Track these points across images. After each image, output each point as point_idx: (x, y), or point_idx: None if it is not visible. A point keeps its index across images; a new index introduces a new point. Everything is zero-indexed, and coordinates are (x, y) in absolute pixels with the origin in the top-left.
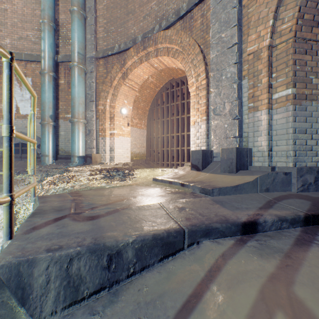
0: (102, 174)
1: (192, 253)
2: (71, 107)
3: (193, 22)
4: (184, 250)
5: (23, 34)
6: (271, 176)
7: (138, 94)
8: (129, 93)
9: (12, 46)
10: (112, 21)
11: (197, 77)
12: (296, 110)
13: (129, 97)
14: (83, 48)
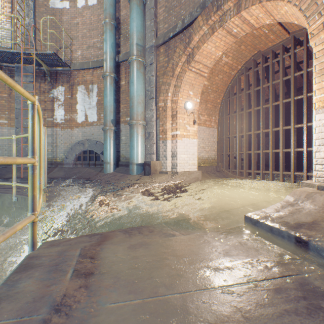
0: (161, 186)
1: None
2: (130, 109)
3: None
4: None
5: (90, 42)
6: None
7: (207, 83)
8: (196, 82)
9: (82, 56)
10: None
11: None
12: None
13: (195, 87)
14: (142, 38)
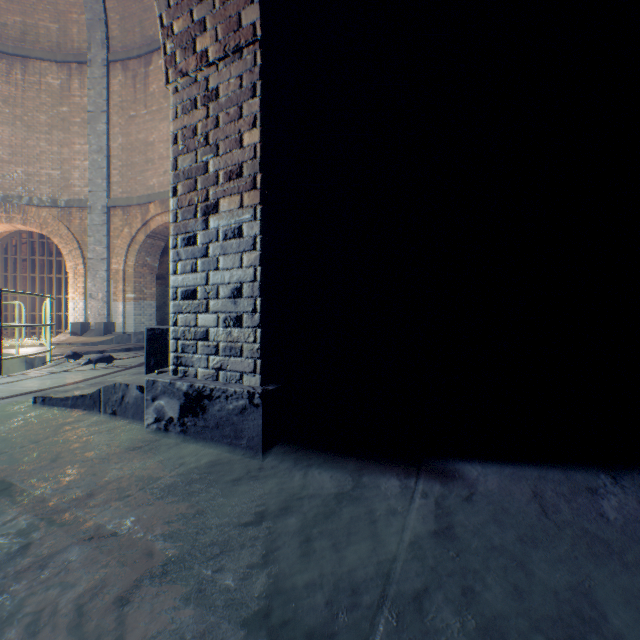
0: None
1: None
2: None
3: (73, 218)
4: None
5: None
6: (122, 336)
7: None
8: None
9: None
10: None
11: (77, 265)
12: (137, 305)
13: None
14: None
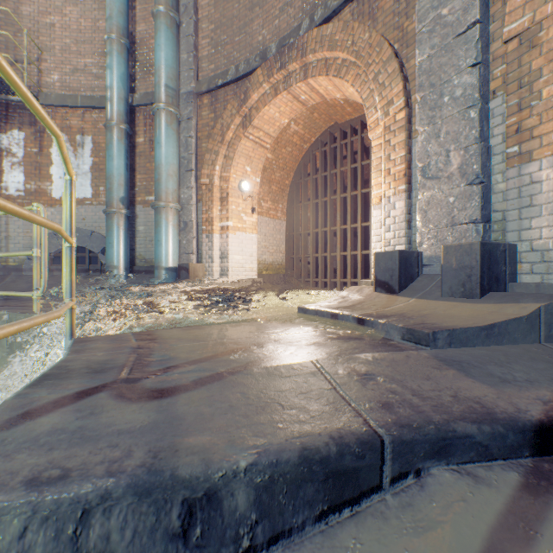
0: (206, 299)
1: (406, 505)
2: (155, 183)
3: None
4: (383, 493)
5: (79, 63)
6: None
7: (271, 157)
8: (255, 154)
9: (63, 84)
10: (224, 25)
11: (386, 106)
12: None
13: (254, 161)
14: (174, 78)
